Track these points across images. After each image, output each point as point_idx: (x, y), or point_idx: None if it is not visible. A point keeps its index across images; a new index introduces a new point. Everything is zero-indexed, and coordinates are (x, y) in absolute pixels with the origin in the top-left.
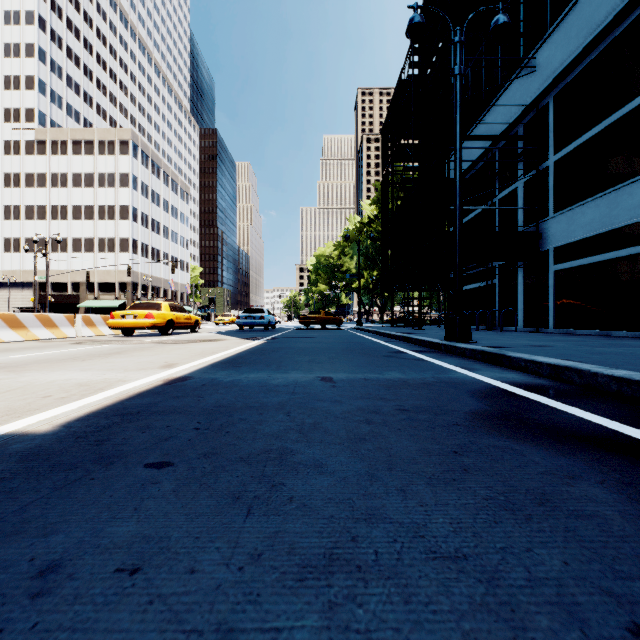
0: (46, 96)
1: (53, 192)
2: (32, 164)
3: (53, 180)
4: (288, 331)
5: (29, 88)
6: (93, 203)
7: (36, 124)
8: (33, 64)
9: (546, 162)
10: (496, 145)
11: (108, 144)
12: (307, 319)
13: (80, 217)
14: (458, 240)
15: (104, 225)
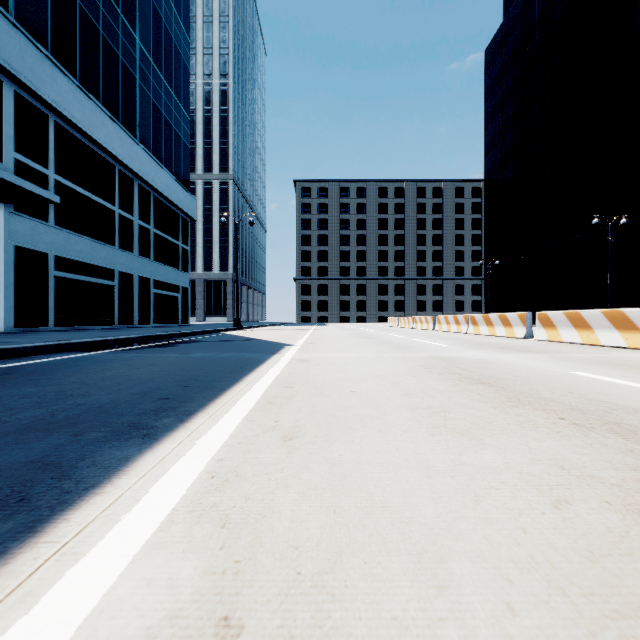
0: None
1: None
2: None
3: None
4: None
5: None
6: None
7: None
8: None
9: None
10: None
11: None
12: None
13: None
14: None
15: None
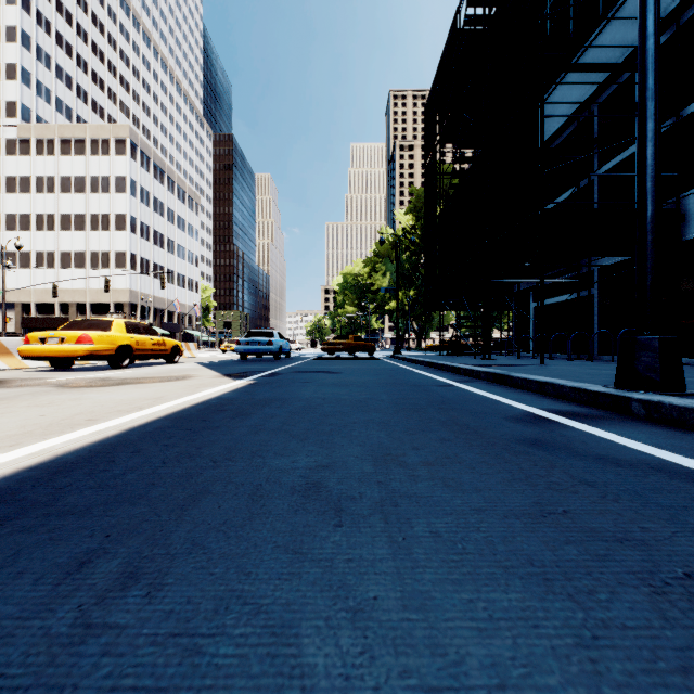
0: (31, 88)
1: (38, 198)
2: (14, 166)
3: (38, 184)
4: (304, 361)
5: (10, 78)
6: (84, 211)
7: (18, 120)
8: (15, 50)
9: (693, 104)
10: (594, 100)
11: (102, 143)
12: (331, 345)
13: (69, 227)
14: (653, 165)
15: (97, 237)
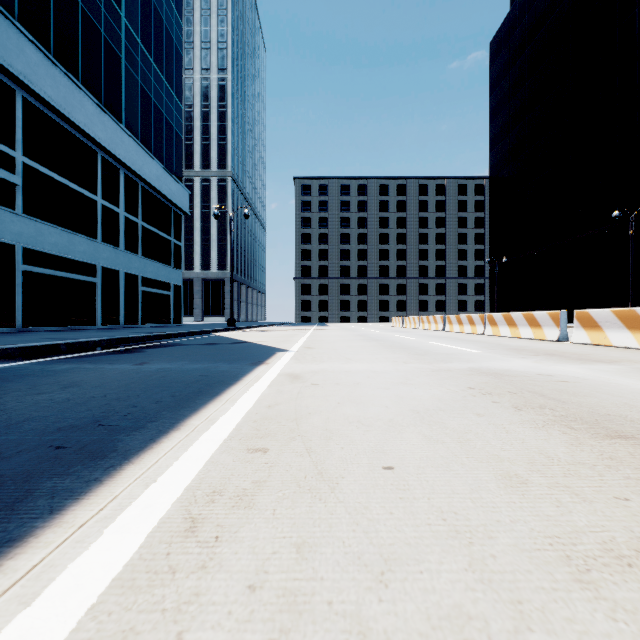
0: None
1: None
2: None
3: None
4: None
5: None
6: None
7: None
8: None
9: None
10: None
11: None
12: None
13: None
14: None
15: None
